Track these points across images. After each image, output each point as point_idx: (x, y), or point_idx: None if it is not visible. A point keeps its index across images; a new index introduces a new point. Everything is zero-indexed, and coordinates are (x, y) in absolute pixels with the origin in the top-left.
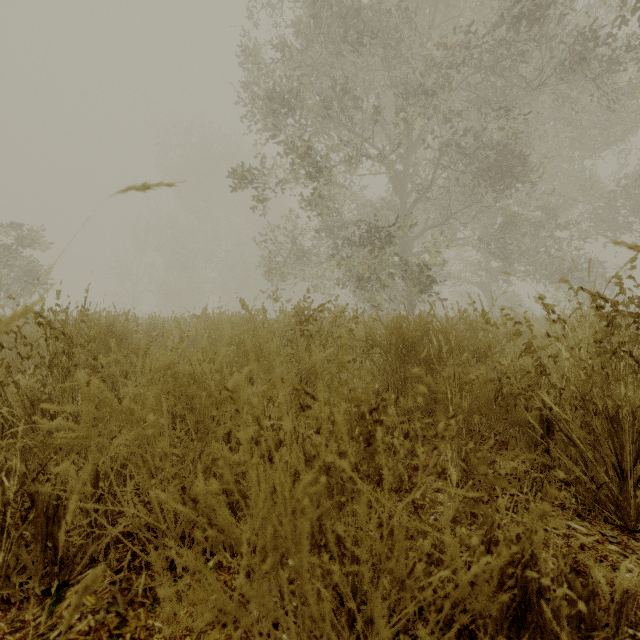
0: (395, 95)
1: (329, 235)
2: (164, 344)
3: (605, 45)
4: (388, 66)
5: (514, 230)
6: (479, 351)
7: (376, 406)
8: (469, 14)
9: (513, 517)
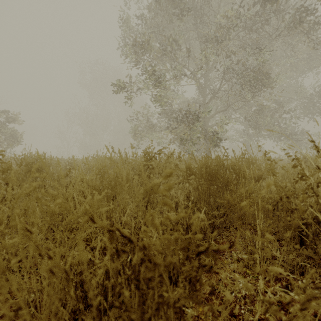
0: (200, 43)
1: (166, 116)
2: (32, 174)
3: (311, 15)
4: (196, 28)
5: (262, 113)
6: (255, 177)
7: (204, 249)
8: (238, 2)
9: (290, 295)
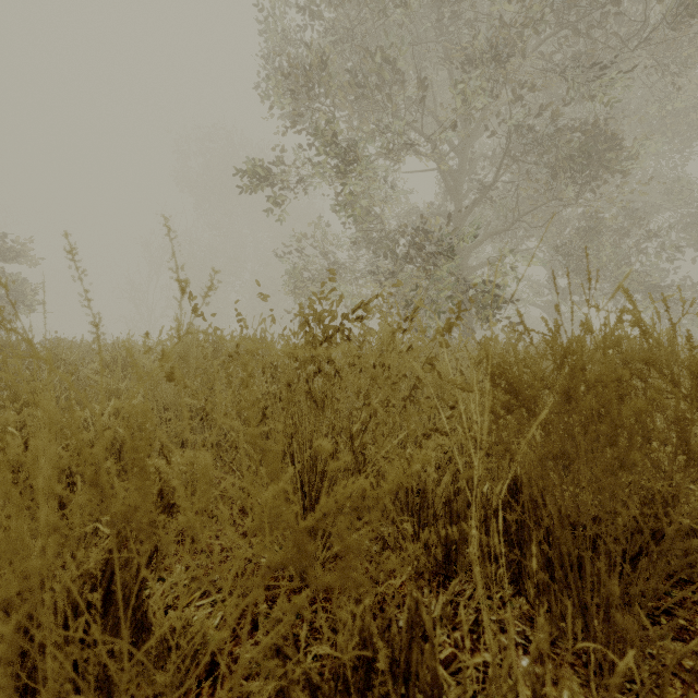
0: (449, 71)
1: (368, 245)
2: None
3: None
4: (441, 33)
5: (596, 237)
6: None
7: None
8: None
9: None
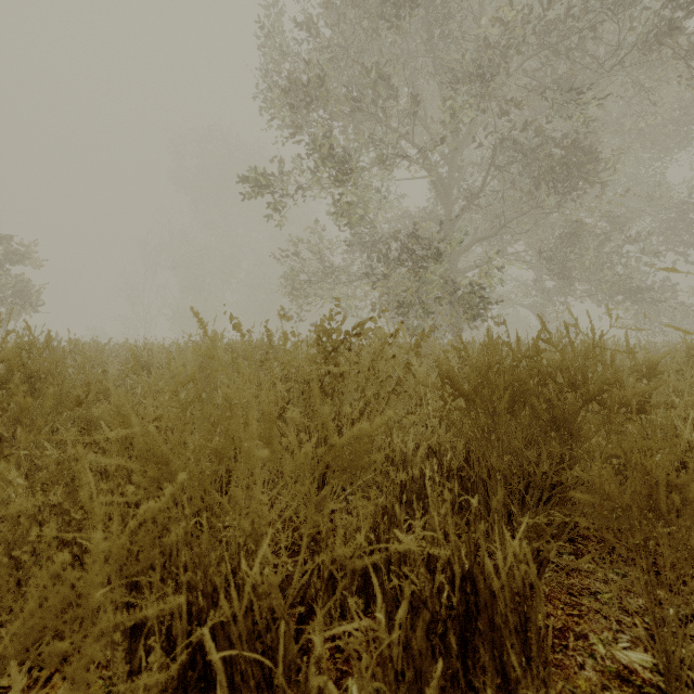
0: (439, 84)
1: (362, 249)
2: None
3: None
4: (431, 49)
5: (578, 242)
6: (629, 402)
7: None
8: None
9: None
